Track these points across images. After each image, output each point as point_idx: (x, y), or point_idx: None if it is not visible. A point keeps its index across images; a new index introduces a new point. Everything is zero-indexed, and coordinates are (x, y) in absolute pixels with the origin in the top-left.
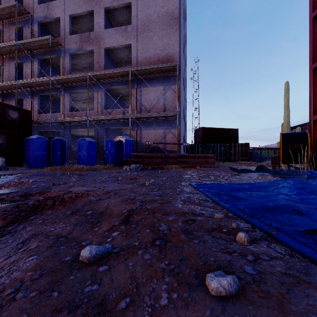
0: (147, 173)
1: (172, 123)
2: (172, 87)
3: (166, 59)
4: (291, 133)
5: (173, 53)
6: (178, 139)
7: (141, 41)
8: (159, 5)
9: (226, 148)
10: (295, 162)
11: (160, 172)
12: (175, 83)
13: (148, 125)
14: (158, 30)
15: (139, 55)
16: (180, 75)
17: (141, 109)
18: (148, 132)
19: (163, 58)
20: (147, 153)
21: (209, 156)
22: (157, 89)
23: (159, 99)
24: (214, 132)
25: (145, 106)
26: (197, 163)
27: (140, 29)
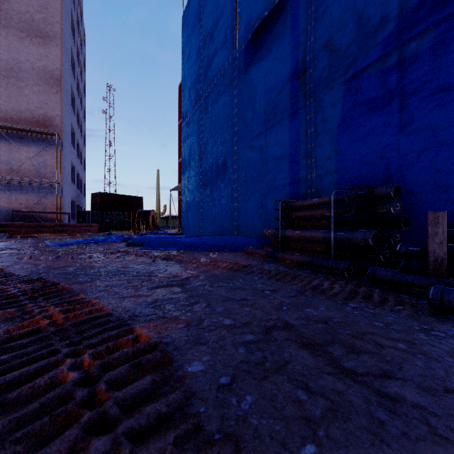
0: (15, 240)
1: (52, 190)
2: (51, 151)
3: (44, 119)
4: (144, 211)
5: (53, 115)
6: (57, 208)
7: (6, 88)
8: (33, 56)
9: (124, 217)
10: (146, 230)
11: (29, 239)
12: (55, 147)
13: (18, 189)
14: (32, 83)
15: (2, 102)
16: (63, 140)
17: (6, 168)
18: (17, 197)
19: (40, 117)
20: (16, 222)
21: (92, 225)
22: (30, 150)
23: (34, 161)
24: (115, 198)
25: (13, 166)
26: (78, 231)
27: (4, 72)
